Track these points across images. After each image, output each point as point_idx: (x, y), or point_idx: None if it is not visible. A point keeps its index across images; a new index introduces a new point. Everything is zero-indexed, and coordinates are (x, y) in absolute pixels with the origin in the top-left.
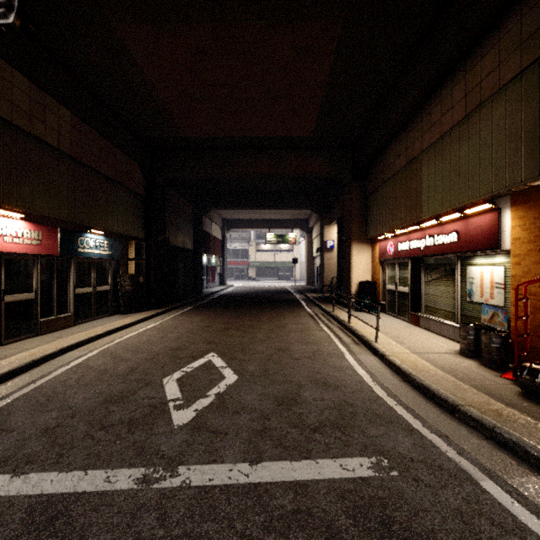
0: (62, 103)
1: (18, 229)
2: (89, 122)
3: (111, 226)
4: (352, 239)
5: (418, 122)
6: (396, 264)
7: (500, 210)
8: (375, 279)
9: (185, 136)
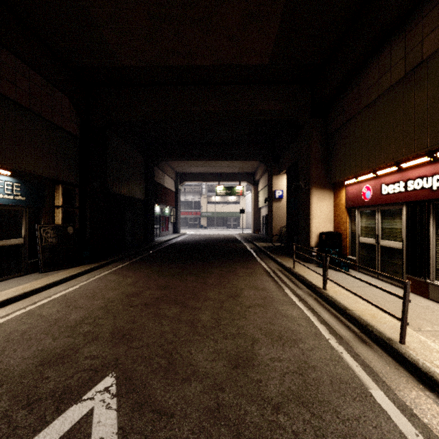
0: None
1: None
2: None
3: (24, 165)
4: (311, 184)
5: (436, 4)
6: (376, 212)
7: None
8: (340, 230)
9: (121, 64)
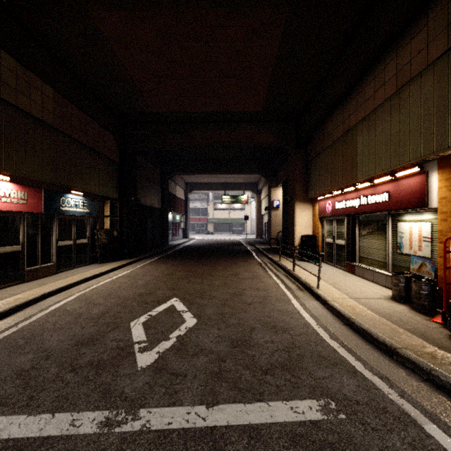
0: (45, 81)
1: (6, 189)
2: (70, 98)
3: (89, 188)
4: (295, 199)
5: (354, 98)
6: (333, 220)
7: (428, 173)
8: (315, 233)
9: (152, 111)
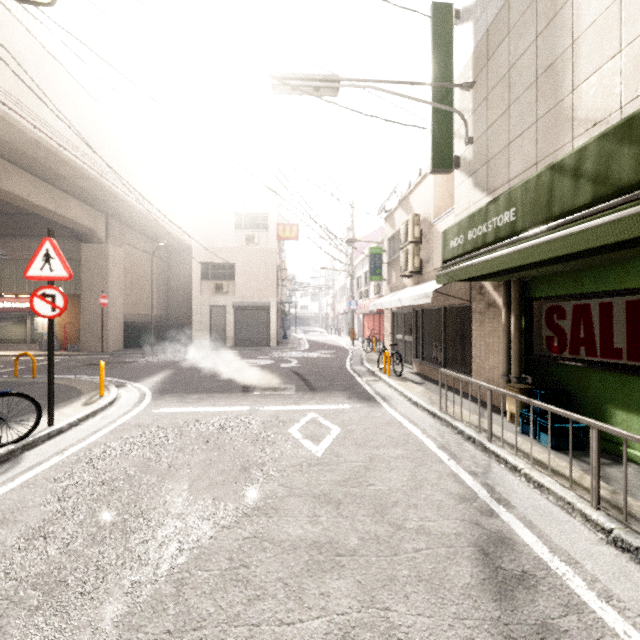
0: None
1: None
2: None
3: None
4: None
5: (2, 242)
6: None
7: None
8: None
9: None
